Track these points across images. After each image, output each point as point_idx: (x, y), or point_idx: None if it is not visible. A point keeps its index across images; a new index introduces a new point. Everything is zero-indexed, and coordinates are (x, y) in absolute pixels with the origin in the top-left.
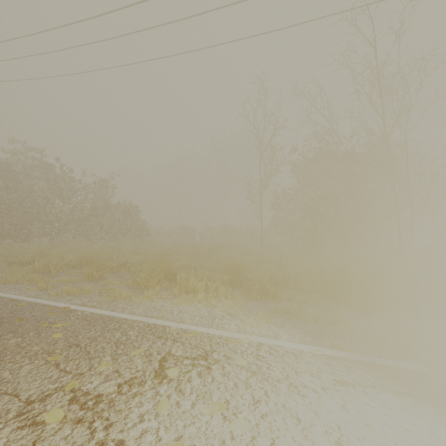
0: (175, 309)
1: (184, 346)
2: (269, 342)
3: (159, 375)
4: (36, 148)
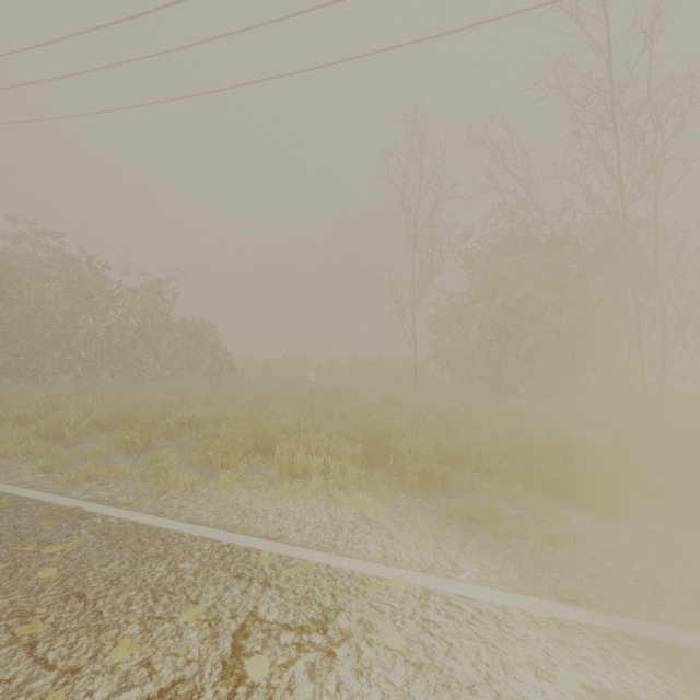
0: (271, 510)
1: (283, 598)
2: (443, 587)
3: (230, 675)
4: (52, 232)
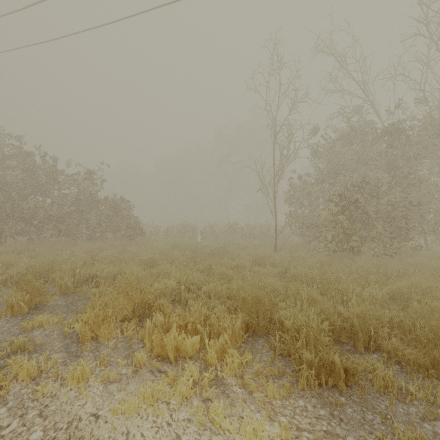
0: (119, 439)
1: None
2: None
3: None
4: (16, 136)
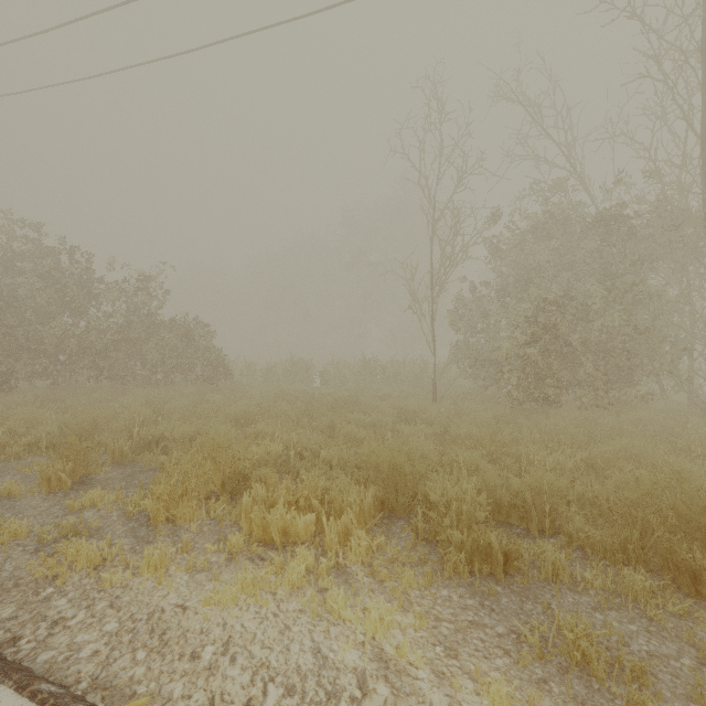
0: (214, 630)
1: None
2: None
3: None
4: (31, 222)
